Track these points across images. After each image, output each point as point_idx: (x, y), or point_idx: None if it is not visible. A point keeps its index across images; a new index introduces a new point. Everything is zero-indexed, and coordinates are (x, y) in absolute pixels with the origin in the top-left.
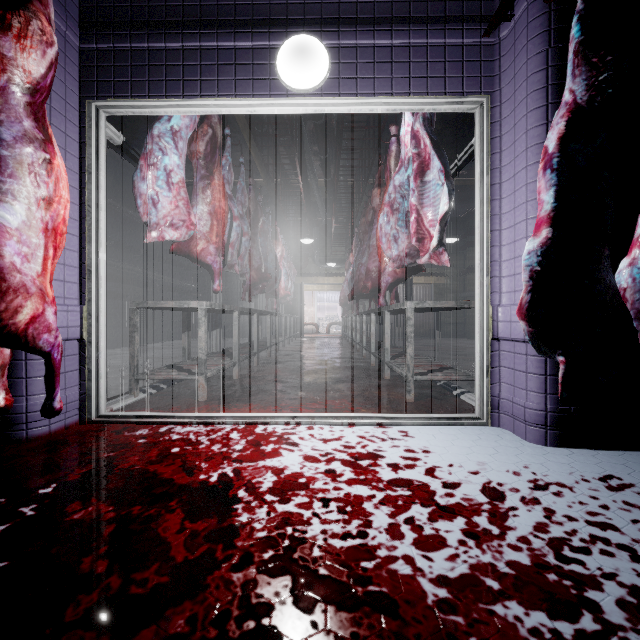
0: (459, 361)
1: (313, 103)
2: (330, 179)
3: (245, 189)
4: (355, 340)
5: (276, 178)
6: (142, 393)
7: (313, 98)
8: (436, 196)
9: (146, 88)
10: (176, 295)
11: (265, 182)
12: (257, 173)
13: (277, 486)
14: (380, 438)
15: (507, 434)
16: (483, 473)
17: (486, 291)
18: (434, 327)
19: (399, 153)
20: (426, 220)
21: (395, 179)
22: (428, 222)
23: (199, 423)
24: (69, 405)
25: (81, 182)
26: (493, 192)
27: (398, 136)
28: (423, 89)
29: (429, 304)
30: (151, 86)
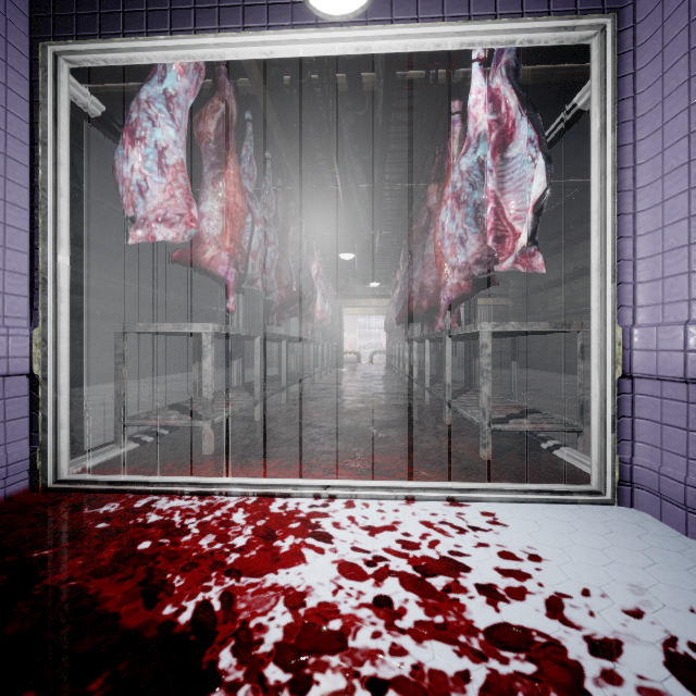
0: (533, 398)
1: (354, 36)
2: (374, 185)
3: (272, 190)
4: (403, 371)
5: (310, 179)
6: (133, 442)
7: (354, 28)
8: (523, 177)
9: (120, 23)
10: (200, 320)
11: (299, 190)
12: (290, 179)
13: (290, 640)
14: (455, 527)
15: (651, 522)
16: (651, 615)
17: (611, 305)
18: (509, 357)
19: (464, 135)
20: (508, 211)
21: (461, 163)
22: (511, 214)
23: (193, 493)
24: (12, 467)
25: (32, 157)
26: (622, 157)
27: (462, 113)
28: (516, 8)
29: (512, 326)
30: (127, 20)
